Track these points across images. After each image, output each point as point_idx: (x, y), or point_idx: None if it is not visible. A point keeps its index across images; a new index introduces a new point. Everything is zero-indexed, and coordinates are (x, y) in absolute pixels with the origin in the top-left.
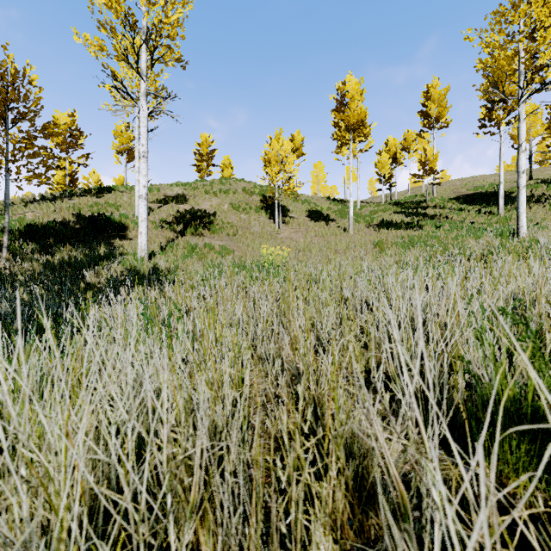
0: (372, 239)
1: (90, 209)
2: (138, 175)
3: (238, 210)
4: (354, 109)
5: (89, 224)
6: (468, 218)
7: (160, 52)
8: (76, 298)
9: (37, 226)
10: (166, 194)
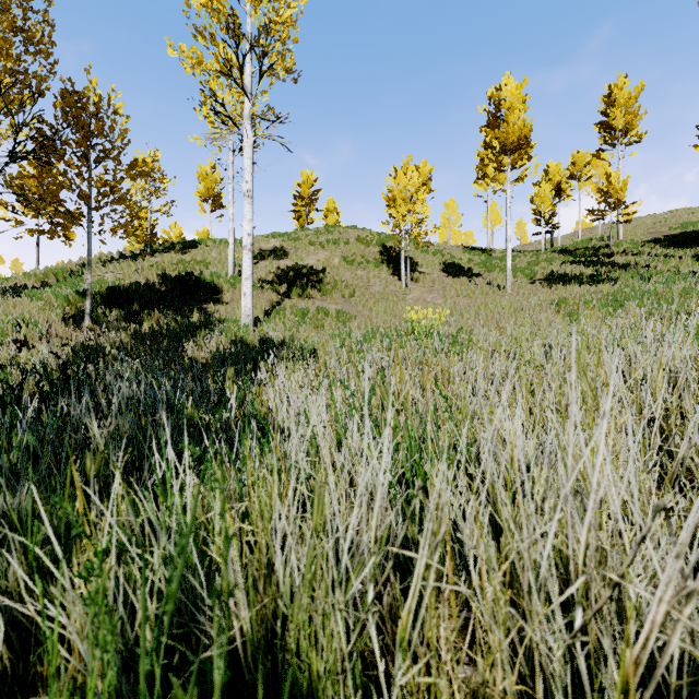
0: (550, 298)
1: (176, 268)
2: (232, 223)
3: (352, 265)
4: (513, 123)
5: (177, 285)
6: (682, 267)
7: (271, 59)
8: (199, 377)
9: (120, 289)
10: (261, 247)
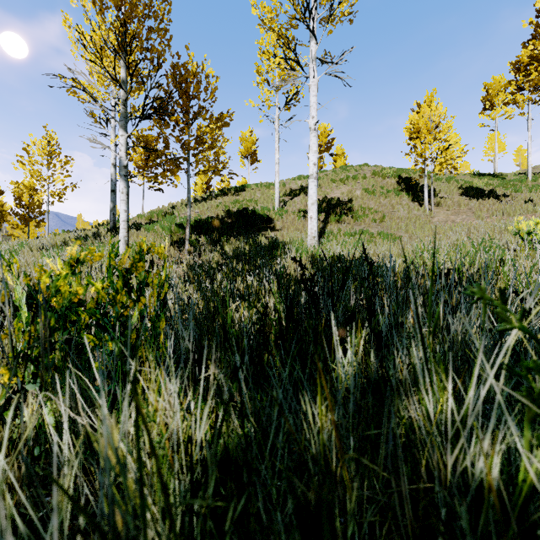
0: None
1: (234, 206)
2: (277, 166)
3: (374, 195)
4: None
5: (240, 218)
6: None
7: None
8: None
9: (202, 221)
10: (291, 188)
